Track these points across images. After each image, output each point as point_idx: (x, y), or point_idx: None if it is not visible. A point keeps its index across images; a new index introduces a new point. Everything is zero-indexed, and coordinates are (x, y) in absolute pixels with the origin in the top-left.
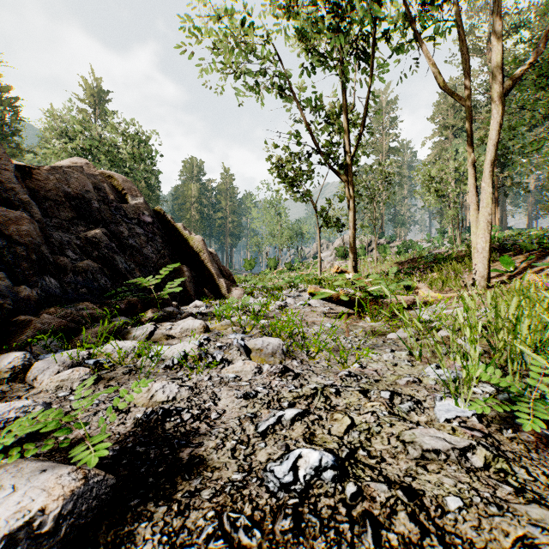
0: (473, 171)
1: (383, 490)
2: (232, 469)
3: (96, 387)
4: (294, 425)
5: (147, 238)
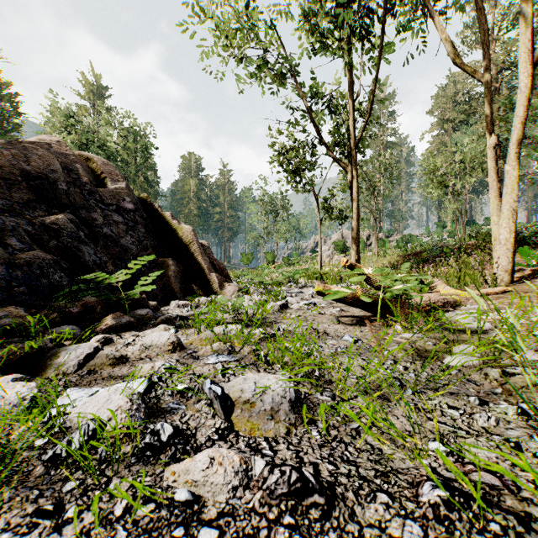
0: (493, 153)
1: None
2: None
3: None
4: None
5: (126, 226)
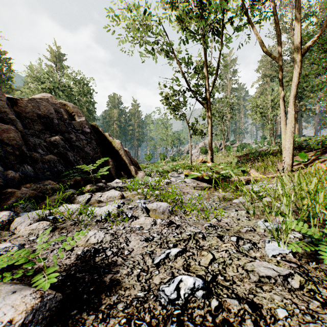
0: (282, 101)
1: (235, 304)
2: (138, 289)
3: (53, 233)
4: (177, 259)
5: (87, 141)
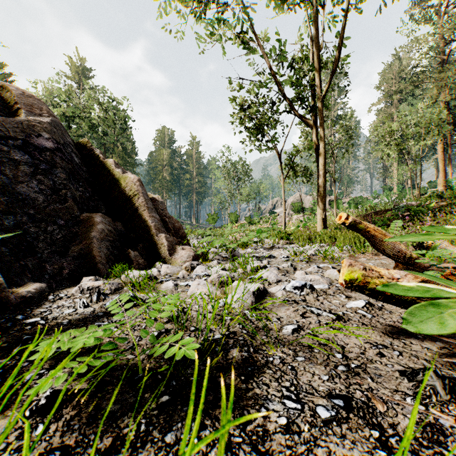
0: None
1: None
2: None
3: None
4: None
5: (34, 169)
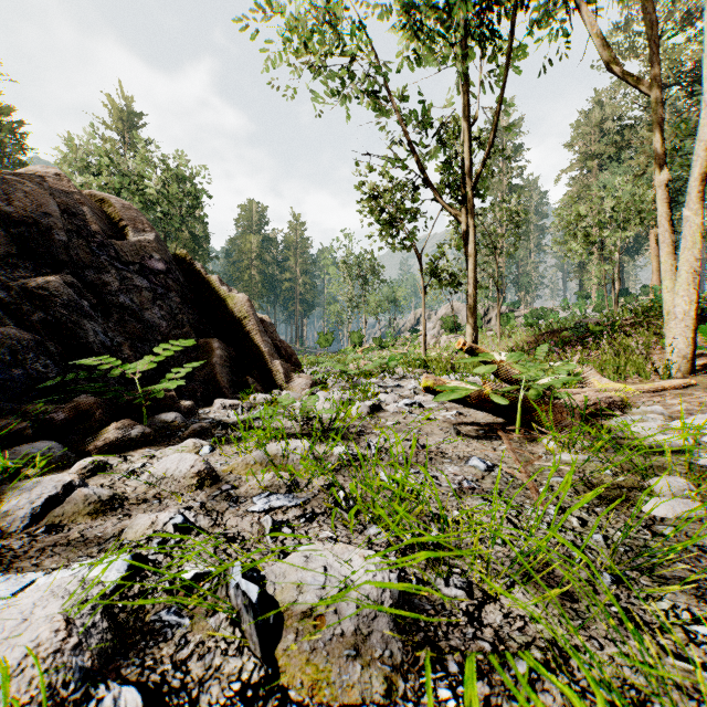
0: (665, 194)
1: None
2: None
3: None
4: None
5: (153, 294)
